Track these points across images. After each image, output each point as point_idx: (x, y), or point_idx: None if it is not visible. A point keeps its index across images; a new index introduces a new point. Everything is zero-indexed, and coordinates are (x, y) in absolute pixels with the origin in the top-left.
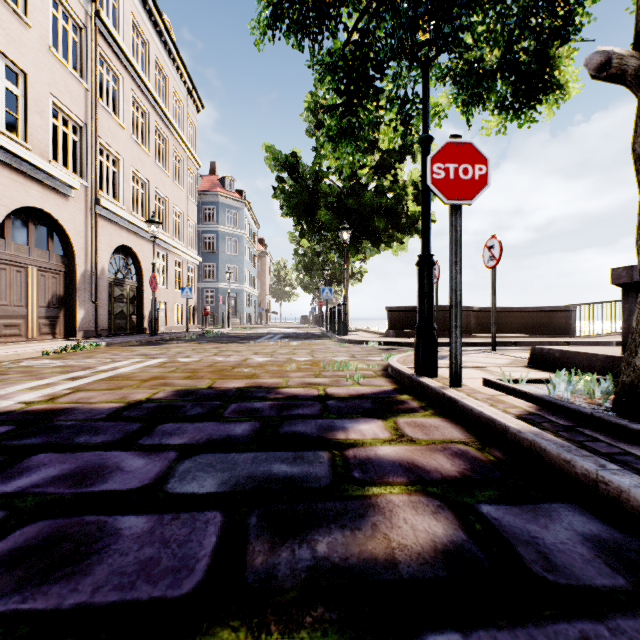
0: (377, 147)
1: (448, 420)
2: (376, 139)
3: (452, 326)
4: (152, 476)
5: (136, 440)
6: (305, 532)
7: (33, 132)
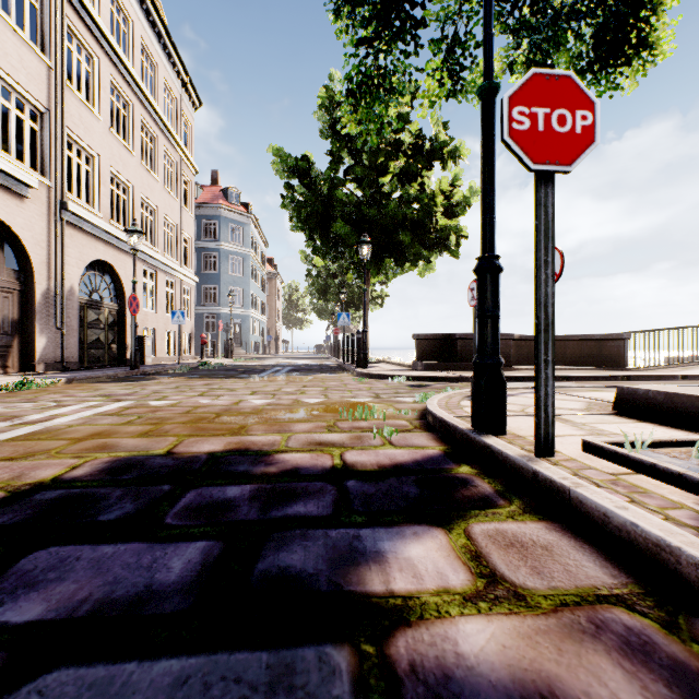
0: (402, 151)
1: (557, 527)
2: (400, 141)
3: (540, 361)
4: None
5: None
6: None
7: None
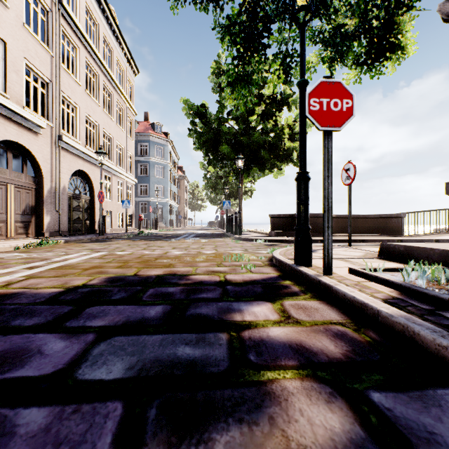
0: (263, 100)
1: (325, 302)
2: (262, 94)
3: (325, 227)
4: (67, 360)
5: (63, 322)
6: (203, 428)
7: (11, 85)
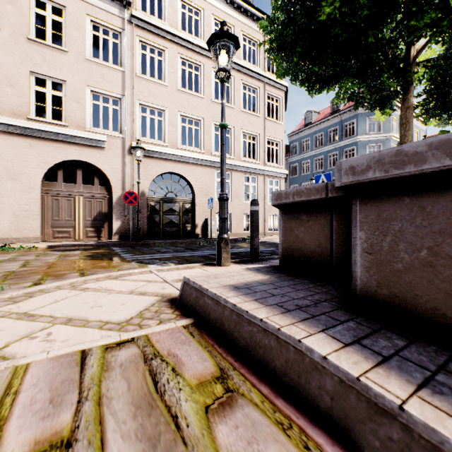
0: None
1: None
2: None
3: None
4: None
5: None
6: None
7: (72, 114)
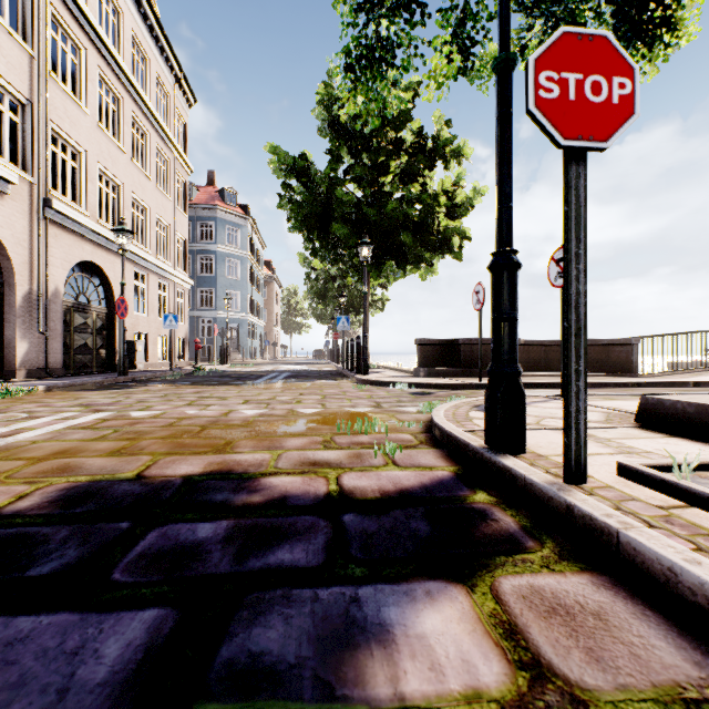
0: (403, 149)
1: (606, 582)
2: (402, 140)
3: (571, 371)
4: None
5: None
6: None
7: None
